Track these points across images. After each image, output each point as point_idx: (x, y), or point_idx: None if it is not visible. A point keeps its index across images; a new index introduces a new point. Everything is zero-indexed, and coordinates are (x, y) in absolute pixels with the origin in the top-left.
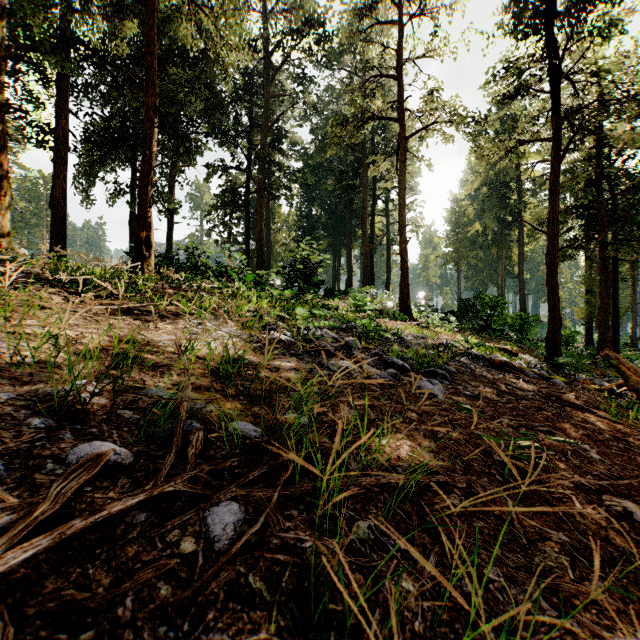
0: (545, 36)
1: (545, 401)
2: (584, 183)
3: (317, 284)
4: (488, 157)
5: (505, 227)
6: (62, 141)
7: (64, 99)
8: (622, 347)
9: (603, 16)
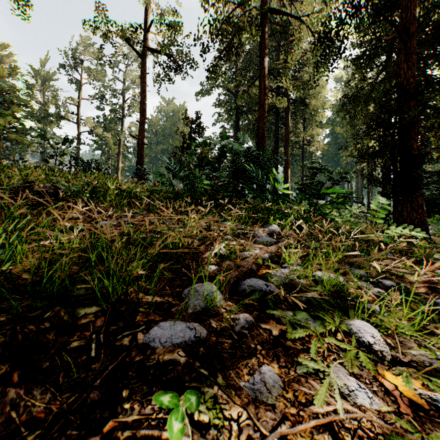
0: None
1: None
2: None
3: None
4: None
5: None
6: None
7: None
8: None
9: None
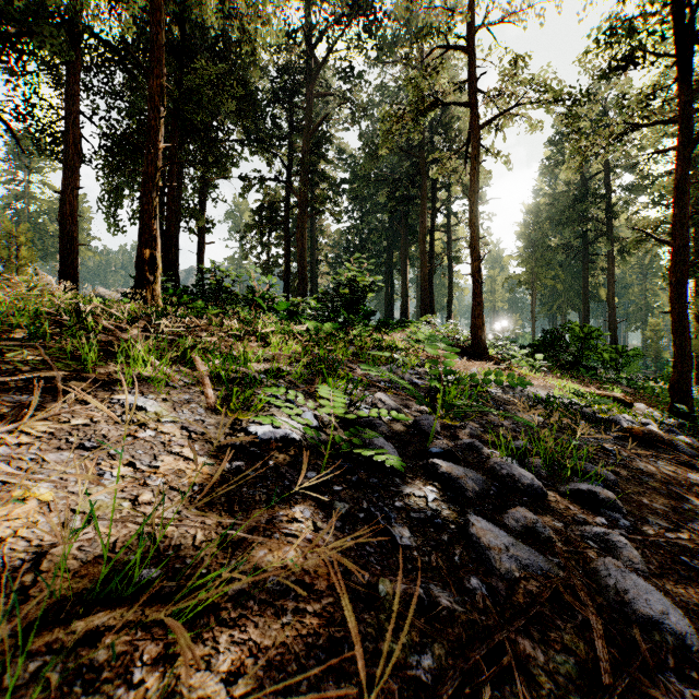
0: None
1: None
2: None
3: (367, 314)
4: (586, 149)
5: (591, 242)
6: (73, 150)
7: (75, 101)
8: None
9: None
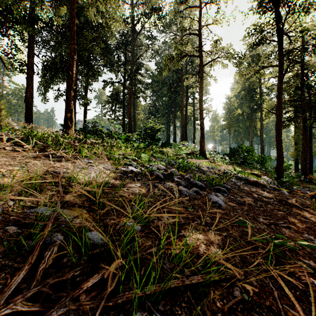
0: (275, 11)
1: (280, 204)
2: (294, 88)
3: (157, 140)
4: (245, 75)
5: (253, 111)
6: (30, 69)
7: (31, 48)
8: (313, 172)
9: (305, 1)
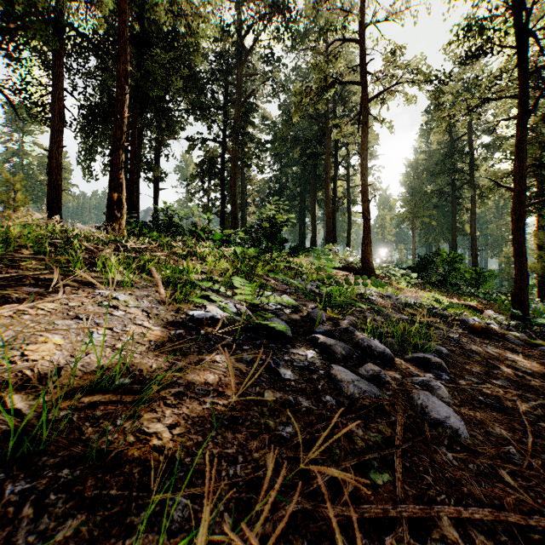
0: None
1: None
2: (541, 143)
3: (281, 242)
4: (449, 117)
5: (458, 188)
6: (58, 117)
7: (60, 80)
8: None
9: None
